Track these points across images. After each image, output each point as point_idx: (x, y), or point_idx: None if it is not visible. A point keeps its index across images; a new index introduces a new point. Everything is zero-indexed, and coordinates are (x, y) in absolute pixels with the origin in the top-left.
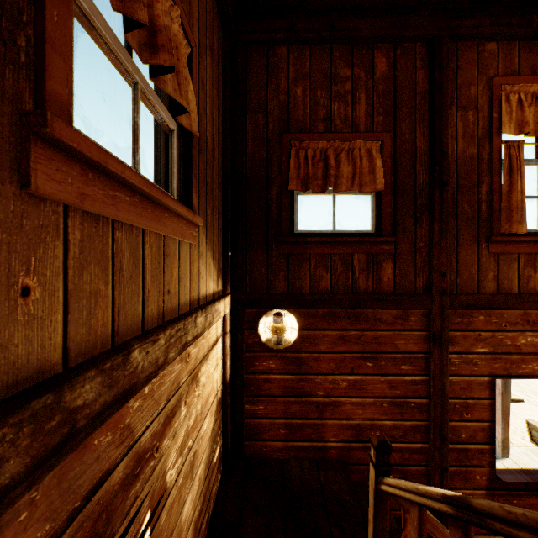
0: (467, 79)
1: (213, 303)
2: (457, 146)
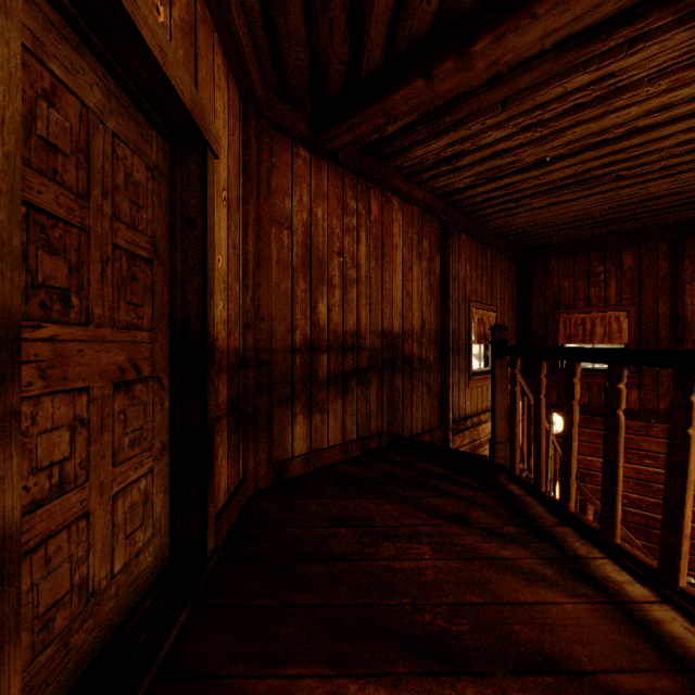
0: None
1: None
2: None
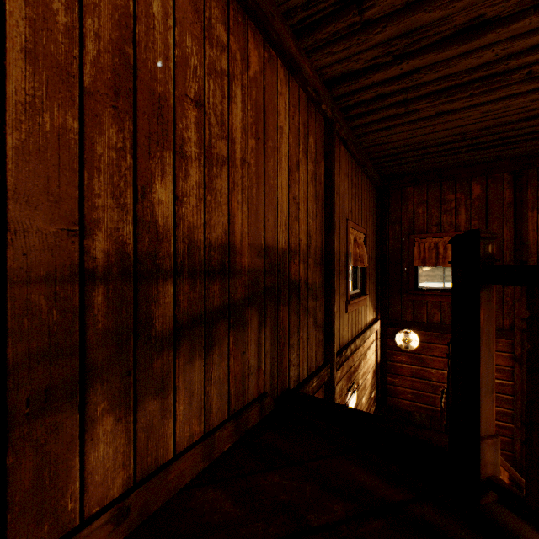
0: None
1: (372, 326)
2: (538, 236)
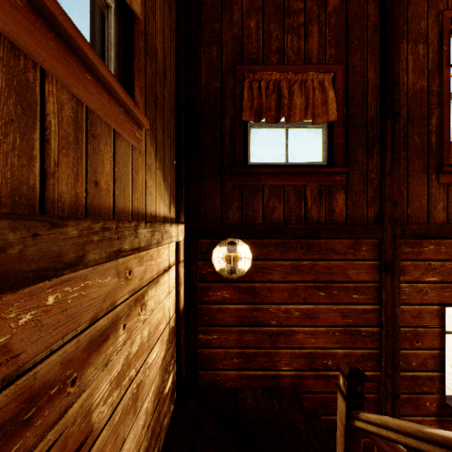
0: (418, 13)
1: (162, 222)
2: (408, 79)
